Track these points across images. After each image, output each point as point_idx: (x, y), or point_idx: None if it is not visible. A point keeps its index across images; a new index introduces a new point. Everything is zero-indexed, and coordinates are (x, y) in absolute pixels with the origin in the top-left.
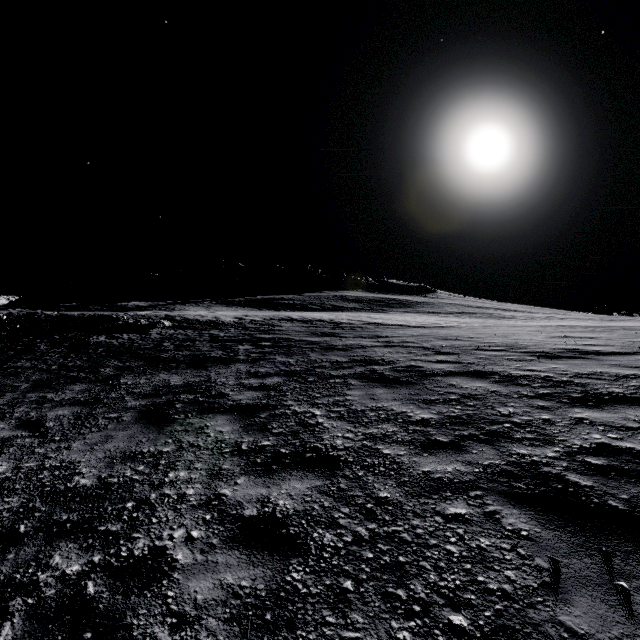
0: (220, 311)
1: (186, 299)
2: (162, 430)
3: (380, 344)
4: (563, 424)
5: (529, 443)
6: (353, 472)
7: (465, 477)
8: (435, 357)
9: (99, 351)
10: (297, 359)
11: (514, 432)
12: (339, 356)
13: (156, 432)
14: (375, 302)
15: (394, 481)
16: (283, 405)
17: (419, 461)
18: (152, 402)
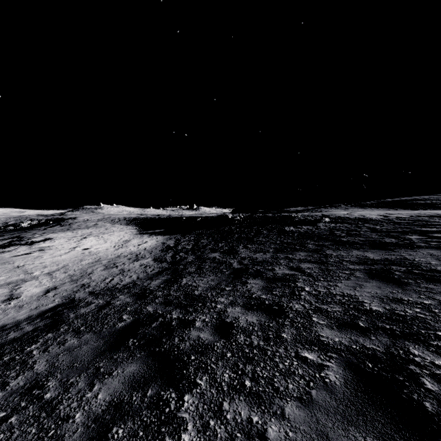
0: (358, 211)
1: (324, 205)
2: (403, 288)
3: None
4: None
5: None
6: None
7: None
8: None
9: (295, 235)
10: None
11: None
12: None
13: (399, 288)
14: None
15: None
16: None
17: None
18: (369, 268)
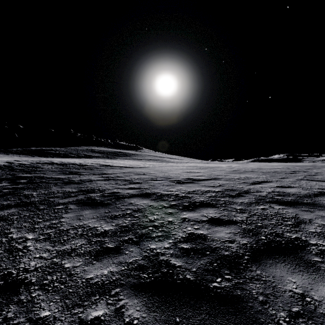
0: None
1: None
2: None
3: (102, 178)
4: (177, 223)
5: (158, 239)
6: (29, 294)
7: (114, 277)
8: (129, 186)
9: None
10: (40, 192)
11: (153, 232)
12: (72, 188)
13: None
14: (111, 153)
15: (60, 295)
16: (3, 234)
17: (88, 269)
18: None
